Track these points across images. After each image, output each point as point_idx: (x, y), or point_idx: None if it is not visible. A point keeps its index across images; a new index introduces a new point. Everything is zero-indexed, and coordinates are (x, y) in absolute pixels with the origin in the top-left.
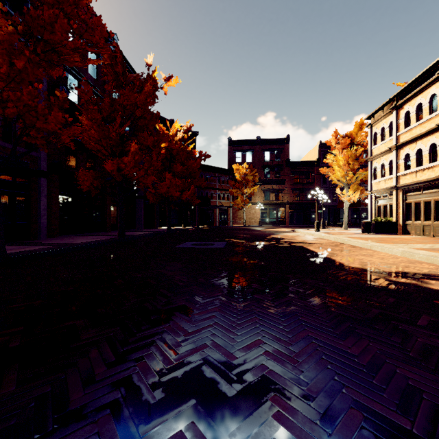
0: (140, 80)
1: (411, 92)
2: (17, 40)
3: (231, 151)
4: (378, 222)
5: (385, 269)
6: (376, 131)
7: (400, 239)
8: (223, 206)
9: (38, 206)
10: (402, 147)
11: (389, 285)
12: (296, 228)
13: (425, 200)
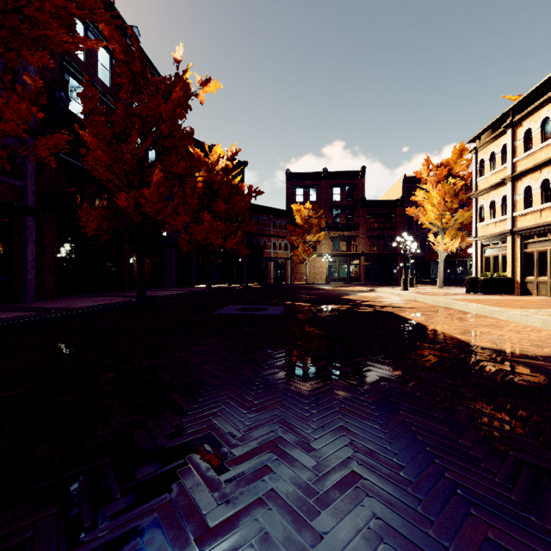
0: (166, 83)
1: (534, 103)
2: None
3: (290, 187)
4: (487, 278)
5: (535, 350)
6: (483, 157)
7: (523, 301)
8: (279, 258)
9: (24, 255)
10: (521, 177)
11: None
12: (375, 287)
13: None
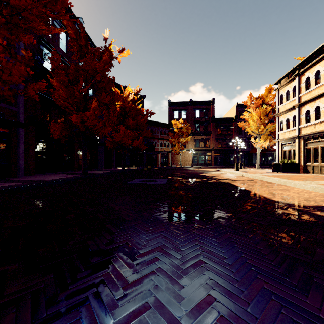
0: (99, 51)
1: (311, 62)
2: None
3: (170, 110)
4: (284, 163)
5: (305, 203)
6: (282, 93)
7: (304, 176)
8: (164, 152)
9: (18, 150)
10: (304, 105)
11: (318, 219)
12: (220, 168)
13: (322, 146)
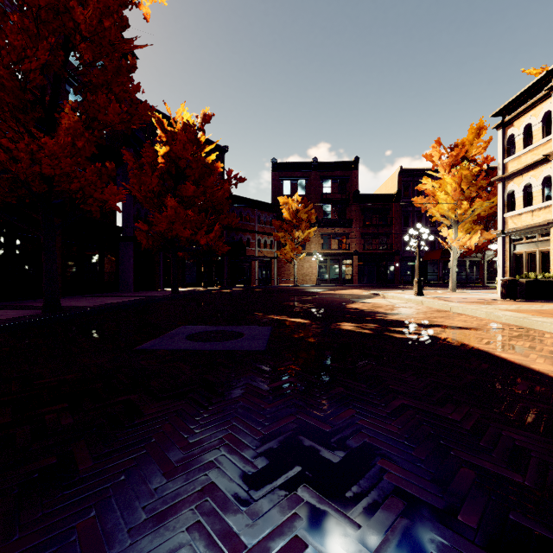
0: None
1: None
2: None
3: (276, 178)
4: (530, 281)
5: None
6: (513, 132)
7: None
8: (264, 257)
9: None
10: None
11: None
12: (374, 289)
13: None
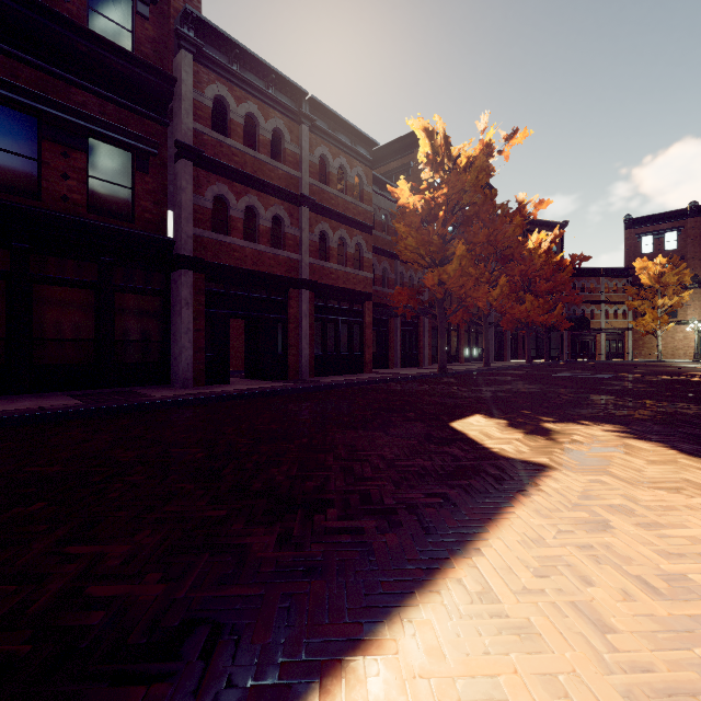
0: (509, 216)
1: None
2: (465, 252)
3: (631, 236)
4: None
5: None
6: None
7: None
8: (613, 329)
9: (423, 339)
10: None
11: None
12: None
13: None
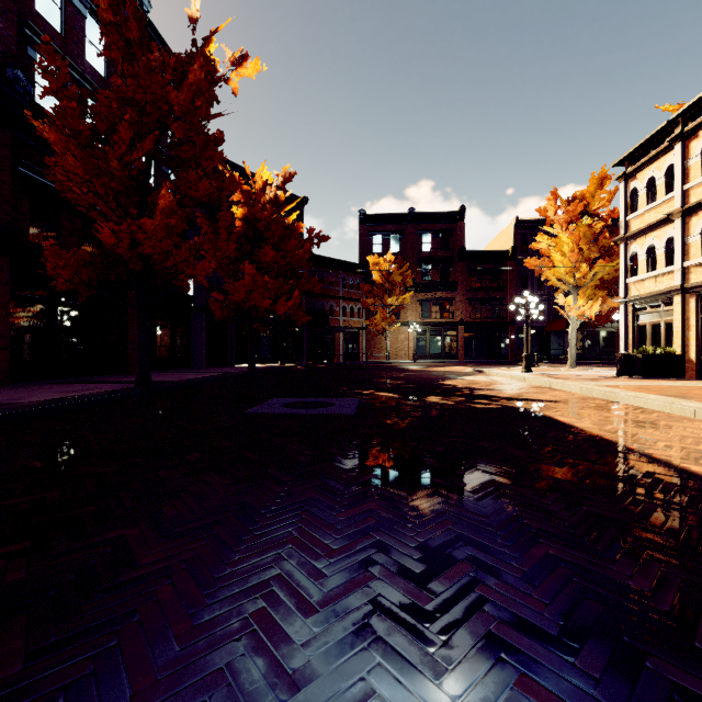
0: (177, 56)
1: None
2: None
3: (365, 233)
4: (648, 356)
5: None
6: (636, 186)
7: None
8: (351, 328)
9: None
10: (697, 211)
11: None
12: (480, 366)
13: None
